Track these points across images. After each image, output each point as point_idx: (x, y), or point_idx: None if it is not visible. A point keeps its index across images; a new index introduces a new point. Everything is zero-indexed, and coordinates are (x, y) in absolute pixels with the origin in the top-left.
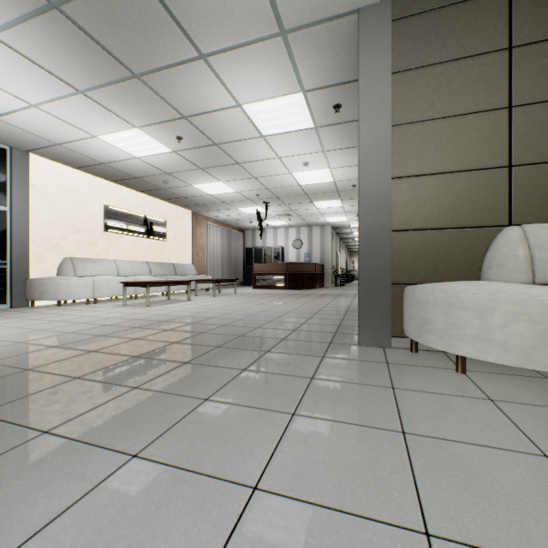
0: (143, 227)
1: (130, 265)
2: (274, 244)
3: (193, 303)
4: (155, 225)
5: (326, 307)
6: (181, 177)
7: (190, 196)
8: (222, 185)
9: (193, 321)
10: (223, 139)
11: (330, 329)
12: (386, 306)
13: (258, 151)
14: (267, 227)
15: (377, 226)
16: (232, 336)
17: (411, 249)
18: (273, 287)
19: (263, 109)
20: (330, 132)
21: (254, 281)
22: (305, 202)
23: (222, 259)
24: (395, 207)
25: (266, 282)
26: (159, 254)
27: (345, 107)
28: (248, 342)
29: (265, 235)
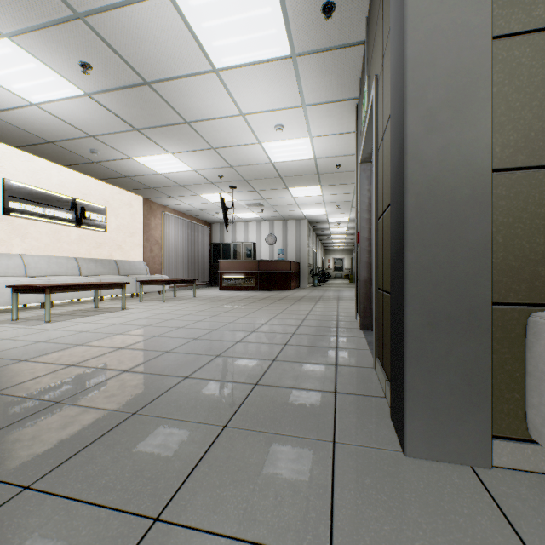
0: (70, 212)
1: (47, 262)
2: (245, 239)
3: (123, 314)
4: (89, 211)
5: (307, 320)
6: (114, 144)
7: (135, 175)
8: (172, 159)
9: (80, 359)
10: (156, 72)
11: (322, 378)
12: (478, 360)
13: (212, 101)
14: (237, 220)
15: (453, 158)
16: (113, 415)
17: (543, 215)
18: (242, 288)
19: (208, 4)
20: (315, 67)
21: (221, 281)
22: (279, 188)
23: (183, 255)
24: (498, 110)
25: (234, 283)
26: (96, 248)
27: (340, 11)
28: (130, 453)
29: (234, 230)
